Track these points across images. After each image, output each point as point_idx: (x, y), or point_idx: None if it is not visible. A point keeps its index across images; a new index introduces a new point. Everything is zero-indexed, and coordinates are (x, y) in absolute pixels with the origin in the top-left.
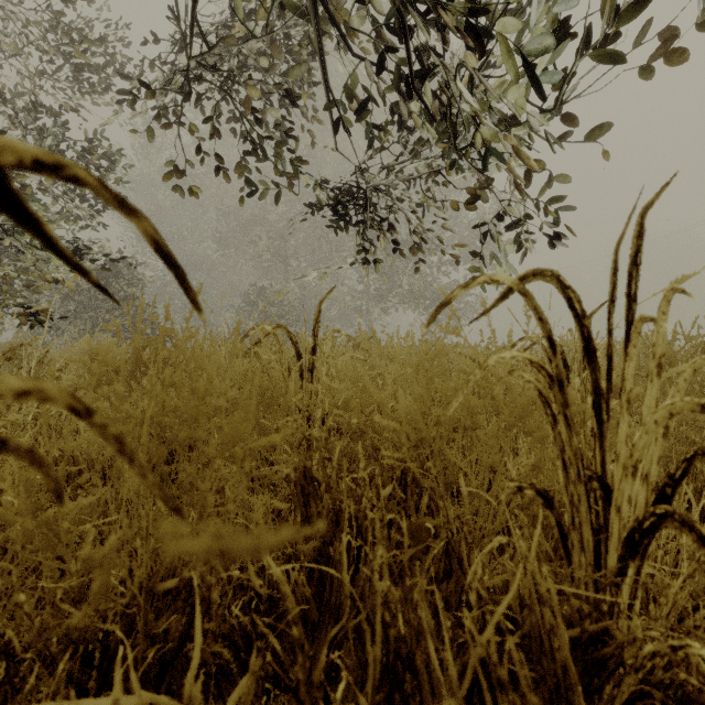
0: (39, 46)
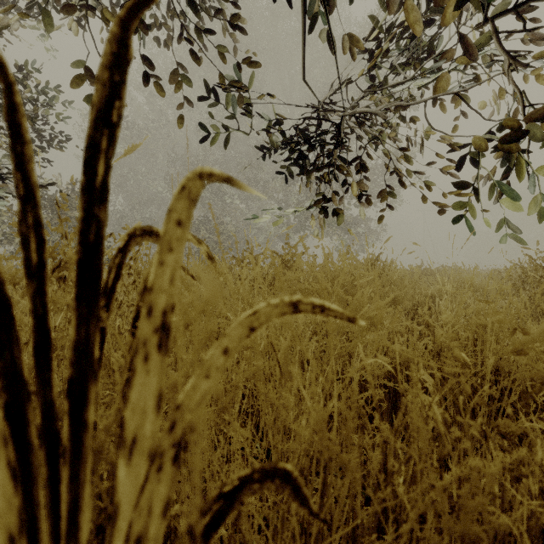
0: None
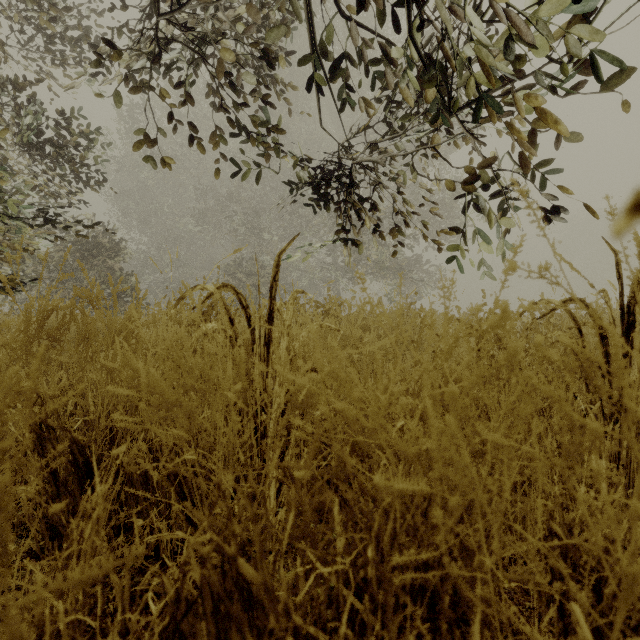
0: (4, 10)
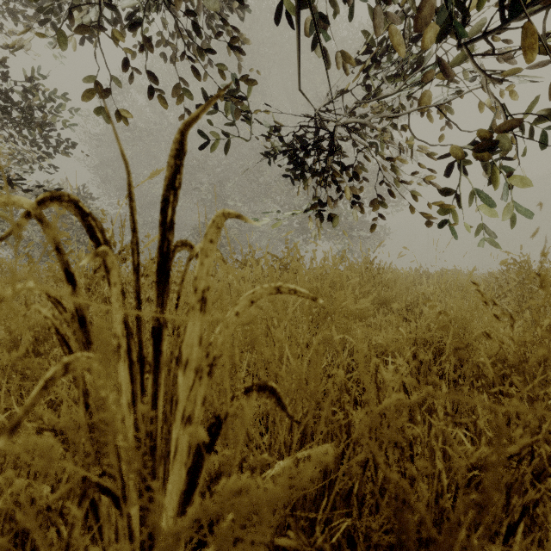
0: None
